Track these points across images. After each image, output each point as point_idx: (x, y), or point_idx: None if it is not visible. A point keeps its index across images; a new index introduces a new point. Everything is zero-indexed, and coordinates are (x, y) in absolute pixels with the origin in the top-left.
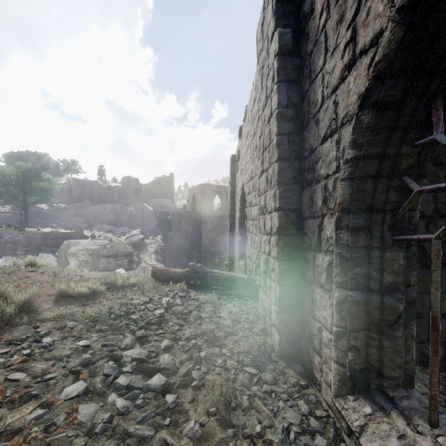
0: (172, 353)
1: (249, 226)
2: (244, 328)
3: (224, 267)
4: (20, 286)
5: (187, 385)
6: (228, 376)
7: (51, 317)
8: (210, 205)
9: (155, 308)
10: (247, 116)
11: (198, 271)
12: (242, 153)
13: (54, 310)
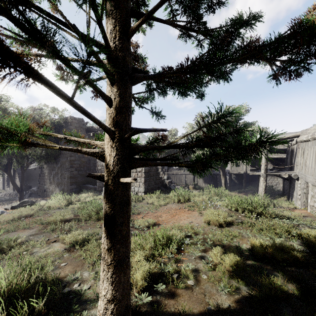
0: None
1: None
2: None
3: None
4: None
5: None
6: None
7: None
8: None
9: None
10: None
11: None
12: None
13: None
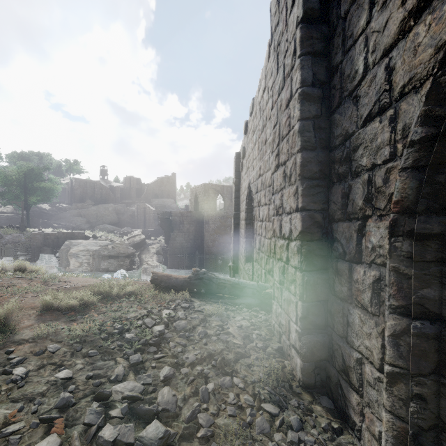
0: (173, 385)
1: (257, 228)
2: (257, 348)
3: (226, 268)
4: (2, 297)
5: (191, 435)
6: (243, 419)
7: (30, 337)
8: (213, 205)
9: (154, 323)
10: (255, 109)
11: (202, 277)
12: (248, 150)
13: (35, 328)
